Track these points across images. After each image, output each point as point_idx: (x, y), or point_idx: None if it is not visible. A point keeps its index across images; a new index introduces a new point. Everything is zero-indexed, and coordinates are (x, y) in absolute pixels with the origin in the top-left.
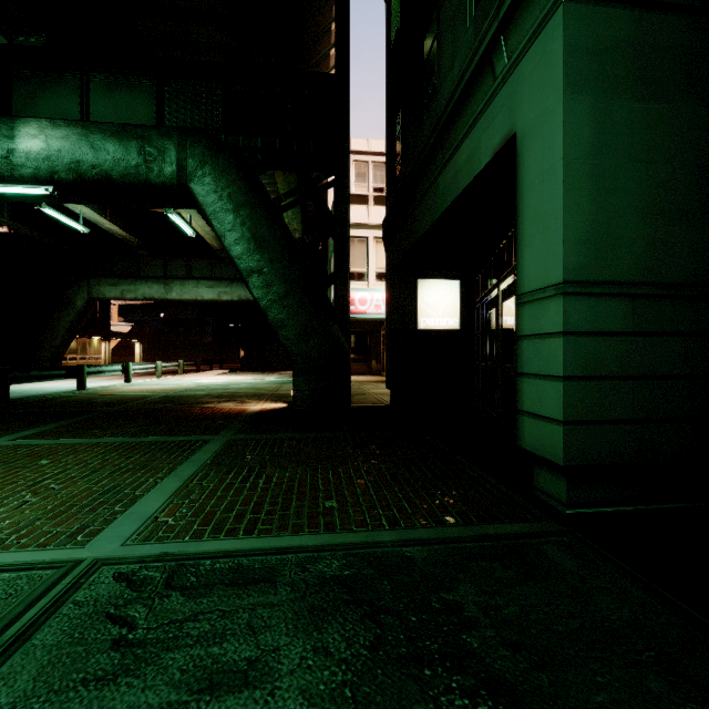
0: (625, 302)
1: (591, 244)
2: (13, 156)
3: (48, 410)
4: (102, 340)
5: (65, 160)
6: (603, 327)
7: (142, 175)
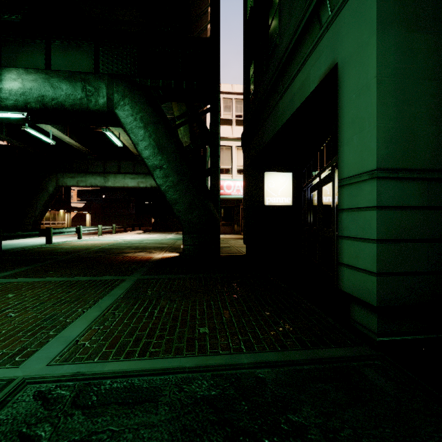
0: (422, 184)
1: (396, 140)
2: (1, 93)
3: (24, 257)
4: (66, 212)
5: (35, 95)
6: (405, 202)
7: (84, 104)
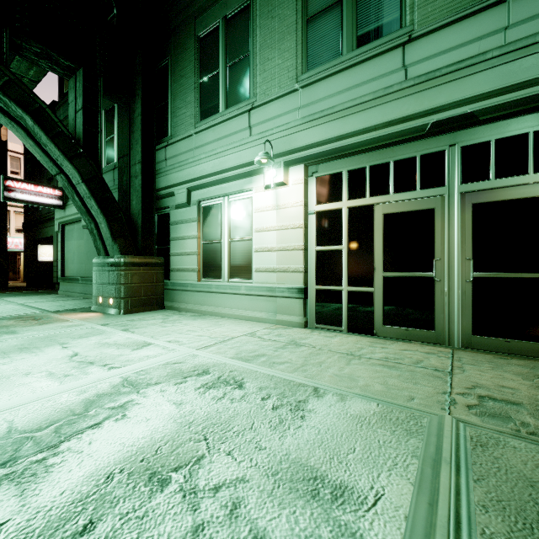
0: None
1: None
2: None
3: None
4: None
5: None
6: None
7: None
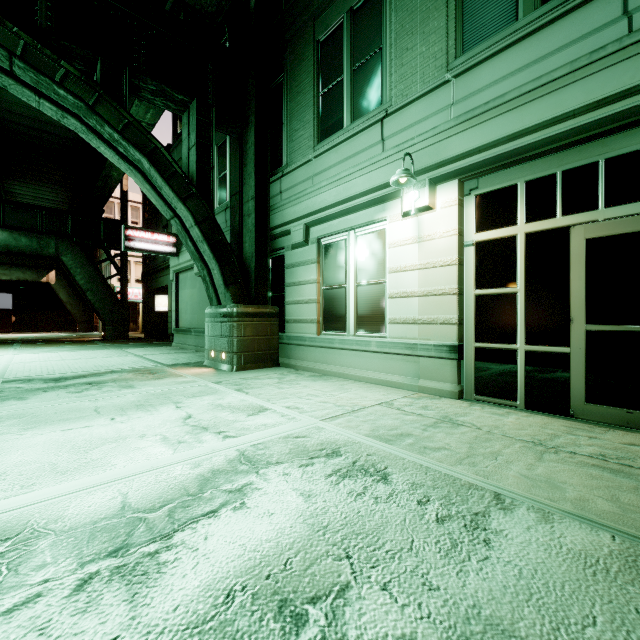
0: None
1: None
2: None
3: None
4: None
5: (2, 244)
6: None
7: (39, 252)
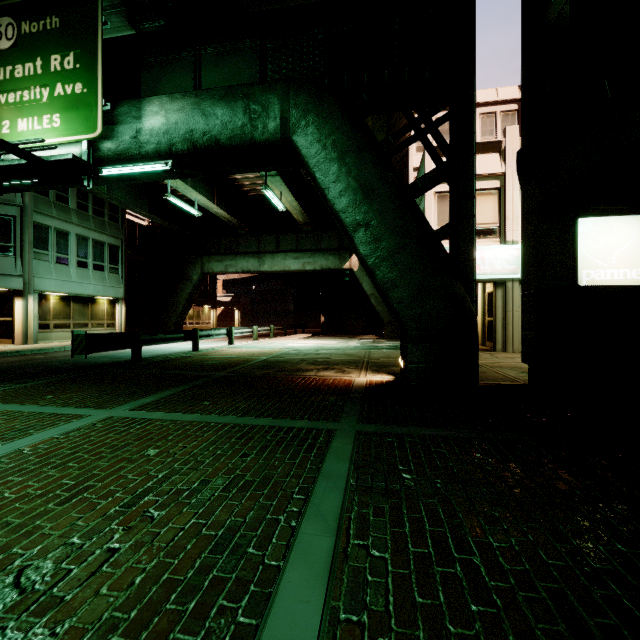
0: None
1: None
2: (140, 135)
3: (167, 372)
4: (211, 308)
5: (181, 131)
6: None
7: (247, 135)
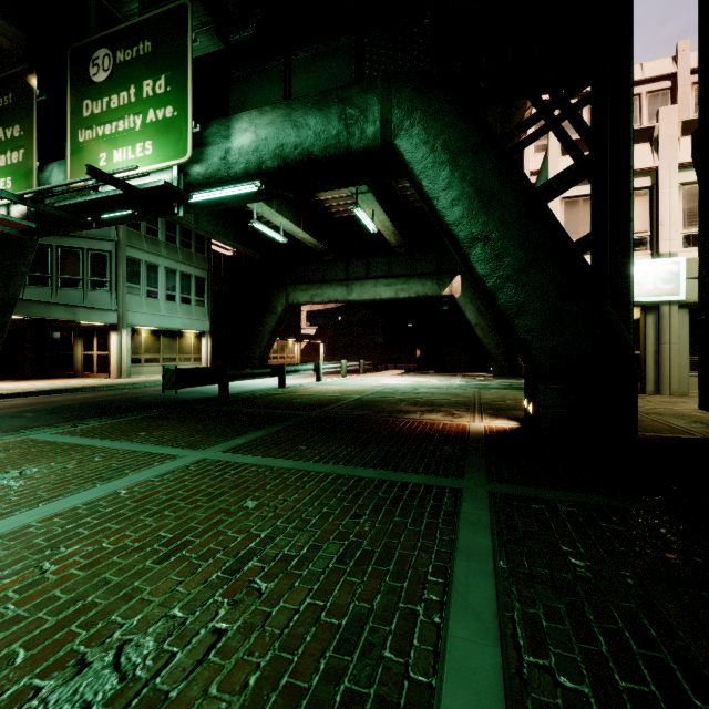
0: None
1: None
2: (229, 155)
3: (256, 410)
4: (295, 342)
5: (271, 146)
6: None
7: (342, 144)
